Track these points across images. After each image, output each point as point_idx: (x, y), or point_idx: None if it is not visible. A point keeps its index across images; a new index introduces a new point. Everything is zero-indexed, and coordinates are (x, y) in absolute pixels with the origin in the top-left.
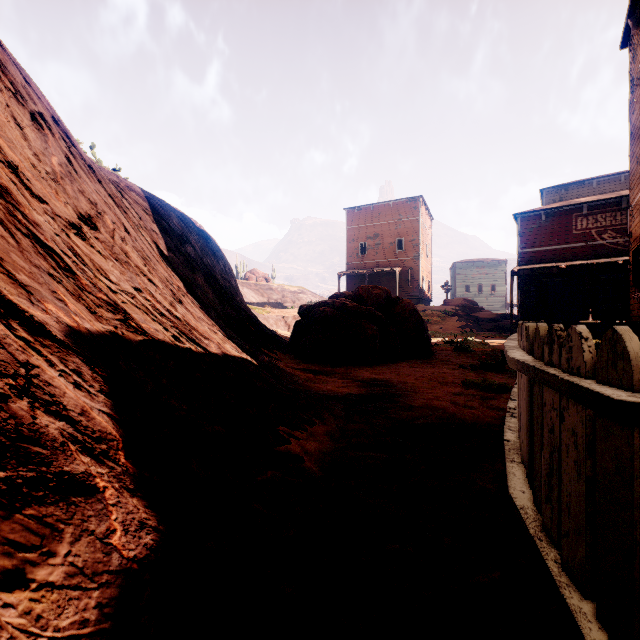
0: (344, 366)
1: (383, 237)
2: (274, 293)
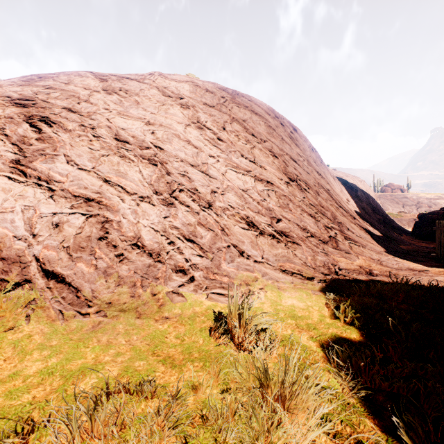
0: None
1: None
2: (408, 200)
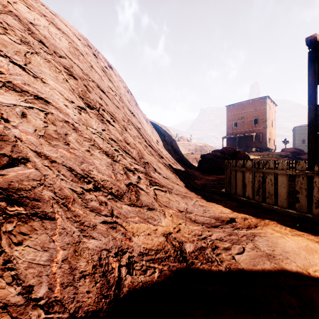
0: (215, 175)
1: (246, 118)
2: (191, 147)
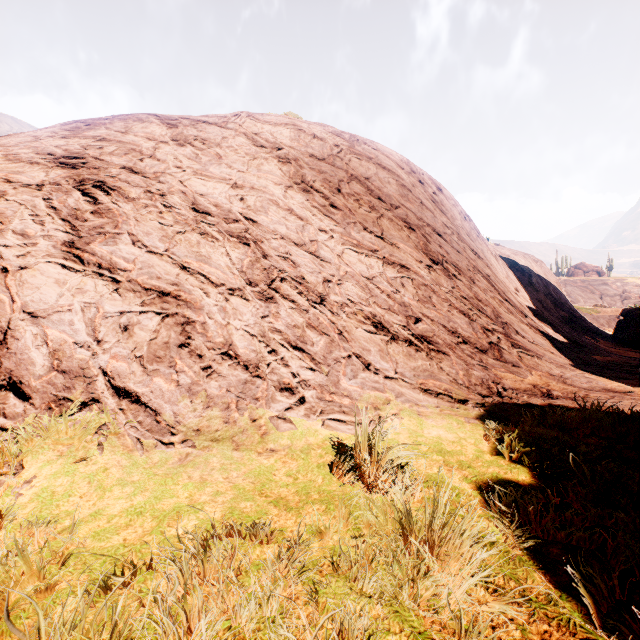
0: None
1: None
2: (609, 289)
